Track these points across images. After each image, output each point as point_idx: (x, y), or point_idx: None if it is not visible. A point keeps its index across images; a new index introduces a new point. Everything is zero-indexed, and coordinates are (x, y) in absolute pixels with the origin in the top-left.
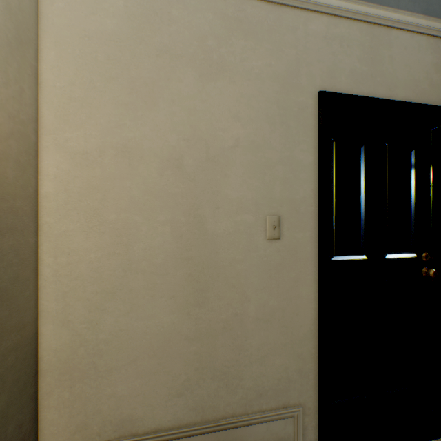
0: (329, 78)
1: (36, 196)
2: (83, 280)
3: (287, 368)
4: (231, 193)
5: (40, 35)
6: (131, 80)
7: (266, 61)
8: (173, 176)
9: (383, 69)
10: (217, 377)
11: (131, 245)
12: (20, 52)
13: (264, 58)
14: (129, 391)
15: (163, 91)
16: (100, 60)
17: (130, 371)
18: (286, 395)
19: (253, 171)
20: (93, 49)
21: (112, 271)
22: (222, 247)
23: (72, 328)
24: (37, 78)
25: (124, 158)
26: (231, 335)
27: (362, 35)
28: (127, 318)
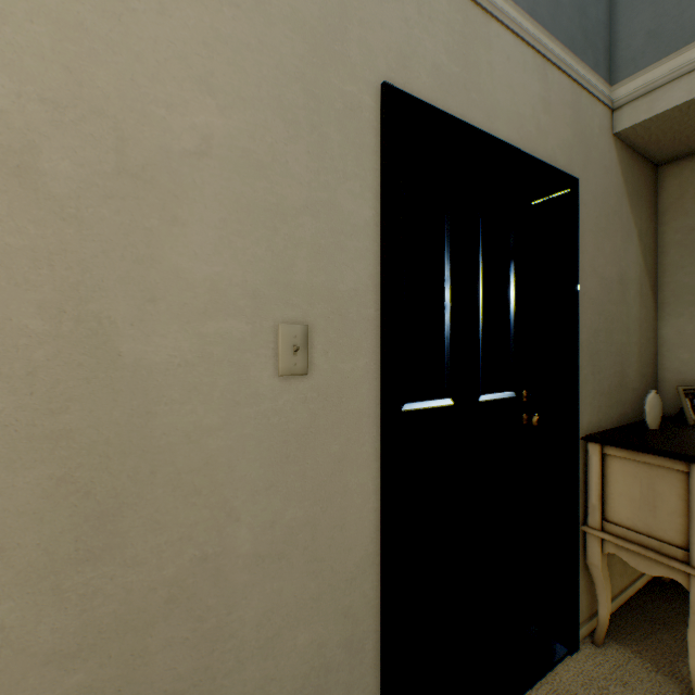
0: (399, 66)
1: None
2: None
3: (323, 646)
4: (190, 265)
5: None
6: None
7: None
8: (2, 199)
9: (480, 82)
10: None
11: None
12: None
13: None
14: None
15: None
16: None
17: None
18: None
19: (249, 221)
20: None
21: None
22: (165, 399)
23: None
24: None
25: None
26: (192, 611)
27: (451, 9)
28: None
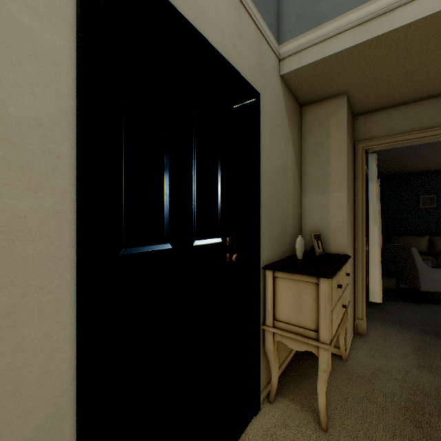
0: None
1: None
2: None
3: None
4: None
5: None
6: None
7: None
8: None
9: None
10: None
11: None
12: None
13: None
14: None
15: None
16: None
17: None
18: None
19: None
20: None
21: None
22: None
23: None
24: None
25: None
26: None
27: None
28: None
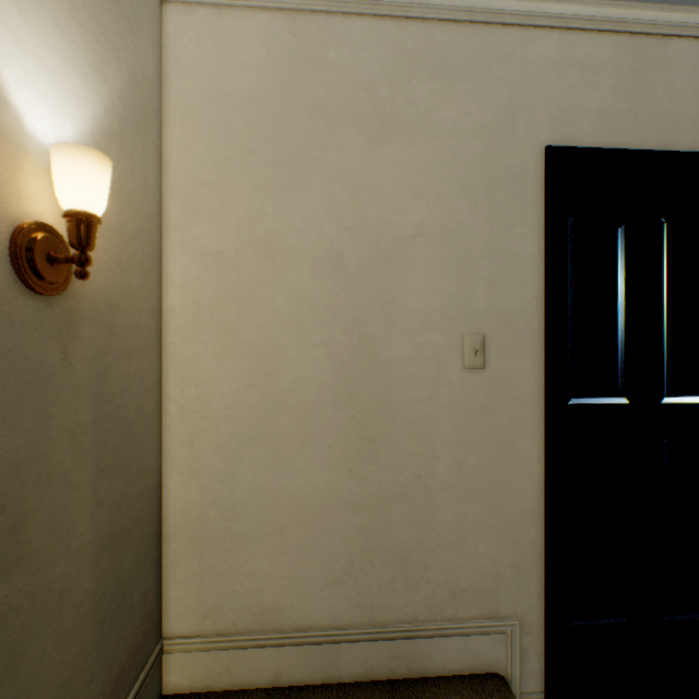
0: (562, 126)
1: (160, 310)
2: (215, 419)
3: (496, 561)
4: (411, 302)
5: (164, 105)
6: (276, 153)
7: (463, 109)
8: (331, 281)
9: (654, 104)
10: (391, 564)
11: (275, 375)
12: (145, 130)
13: (461, 106)
14: (273, 570)
15: (317, 165)
16: (236, 130)
17: (274, 543)
18: (493, 600)
19: (444, 271)
20: (227, 116)
21: (251, 408)
22: (398, 380)
23: (201, 481)
24: (161, 160)
25: (266, 257)
26: (412, 505)
27: (617, 54)
28: (270, 473)
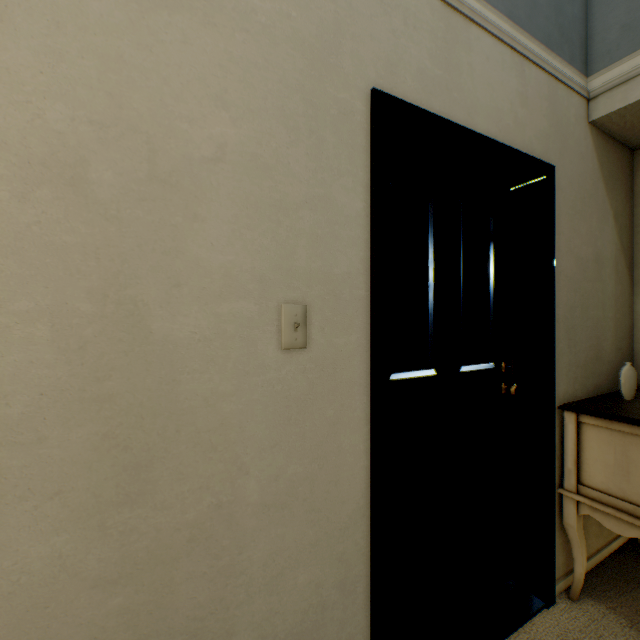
0: (387, 73)
1: None
2: None
3: (320, 587)
4: (208, 255)
5: None
6: None
7: (281, 6)
8: (60, 205)
9: (461, 82)
10: None
11: None
12: None
13: None
14: None
15: None
16: None
17: None
18: (318, 637)
19: (256, 216)
20: None
21: None
22: (187, 369)
23: None
24: None
25: None
26: (209, 550)
27: (434, 17)
28: None
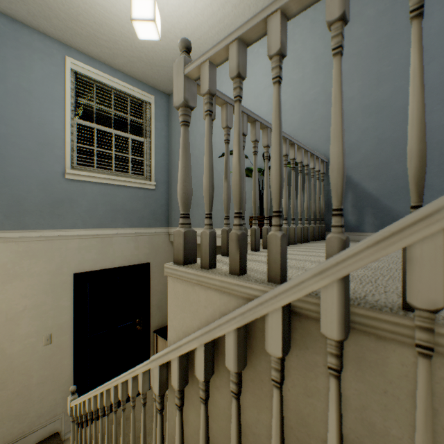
0: (80, 265)
1: None
2: None
3: (56, 399)
4: (22, 331)
5: None
6: None
7: (44, 266)
8: None
9: (109, 255)
10: (13, 419)
11: None
12: None
13: (43, 265)
14: None
15: None
16: None
17: None
18: (56, 411)
19: (36, 317)
20: None
21: None
22: (16, 358)
23: None
24: None
25: None
26: (23, 396)
27: (98, 243)
28: None
